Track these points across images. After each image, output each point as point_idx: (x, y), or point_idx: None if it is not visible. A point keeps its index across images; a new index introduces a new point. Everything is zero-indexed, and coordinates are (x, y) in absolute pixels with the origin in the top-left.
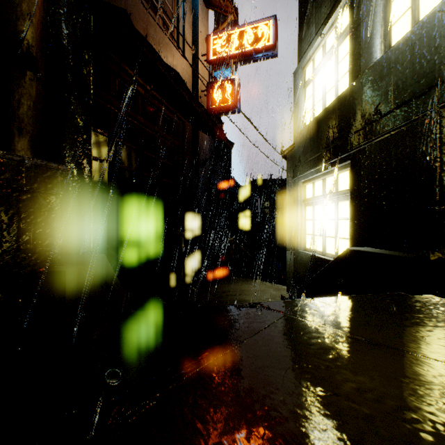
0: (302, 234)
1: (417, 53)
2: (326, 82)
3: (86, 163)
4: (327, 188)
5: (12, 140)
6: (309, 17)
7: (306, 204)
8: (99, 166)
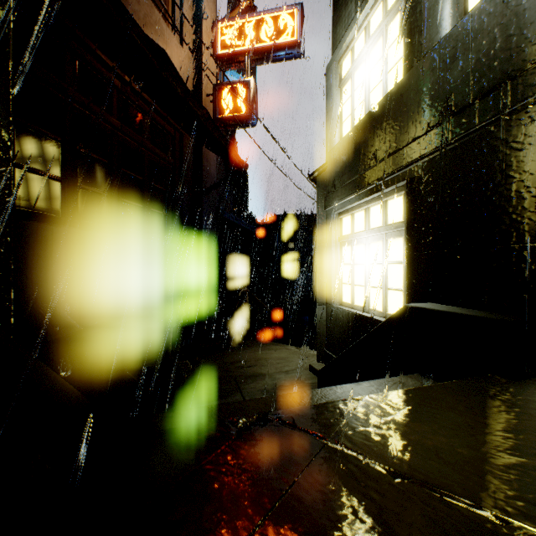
0: (337, 283)
1: (513, 13)
2: (370, 76)
3: None
4: (371, 220)
5: None
6: None
7: (342, 243)
8: (46, 184)
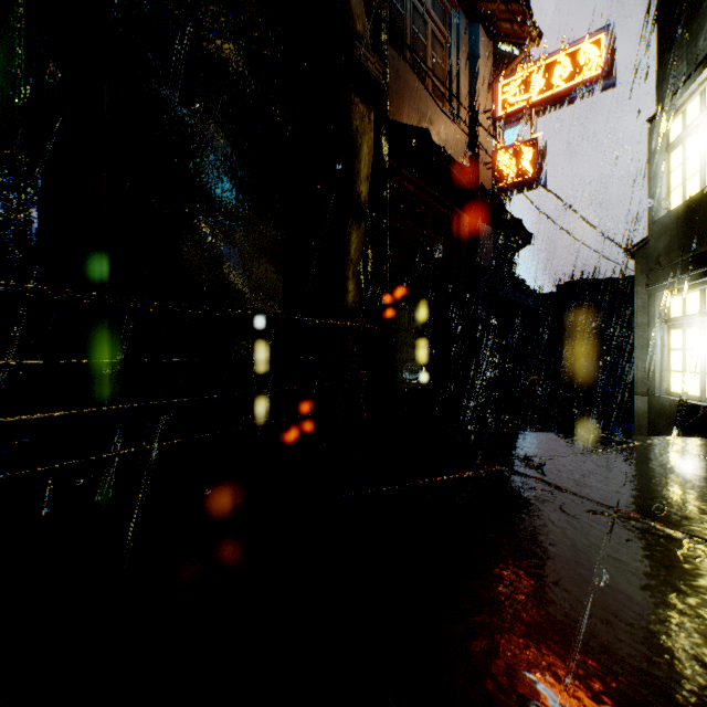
0: (662, 371)
1: None
2: (706, 148)
3: (383, 293)
4: None
5: (348, 283)
6: (675, 49)
7: (670, 325)
8: None
